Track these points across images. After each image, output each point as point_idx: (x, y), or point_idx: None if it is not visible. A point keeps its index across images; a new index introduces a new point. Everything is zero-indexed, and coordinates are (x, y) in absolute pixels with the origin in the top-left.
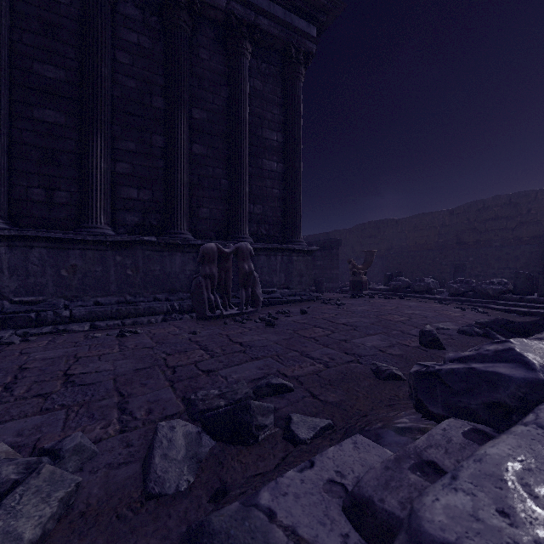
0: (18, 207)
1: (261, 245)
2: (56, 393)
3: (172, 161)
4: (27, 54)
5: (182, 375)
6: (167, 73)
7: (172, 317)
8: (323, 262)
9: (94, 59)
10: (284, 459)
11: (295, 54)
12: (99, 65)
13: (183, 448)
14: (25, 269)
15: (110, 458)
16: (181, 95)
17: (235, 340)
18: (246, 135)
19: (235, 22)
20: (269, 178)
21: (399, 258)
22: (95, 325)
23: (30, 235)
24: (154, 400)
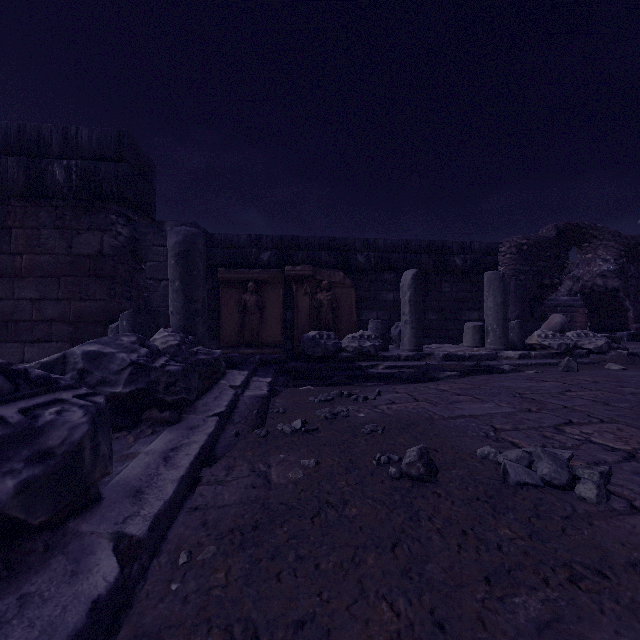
0: None
1: None
2: None
3: None
4: None
5: None
6: None
7: None
8: None
9: None
10: None
11: None
12: None
13: None
14: None
15: None
16: None
17: None
18: None
19: None
20: None
21: None
22: None
23: None
24: None
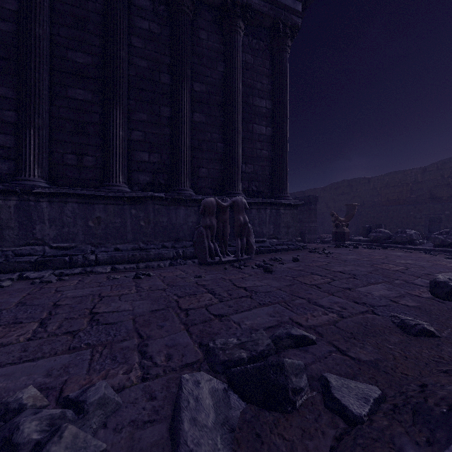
0: (56, 170)
1: (252, 199)
2: (83, 332)
3: (176, 128)
4: (63, 45)
5: (195, 318)
6: (172, 53)
7: (178, 262)
8: (302, 216)
9: (114, 44)
10: (338, 441)
11: (282, 29)
12: (118, 49)
13: (211, 410)
14: (61, 221)
15: (133, 413)
16: (184, 71)
17: (239, 285)
18: (239, 103)
19: (230, 4)
20: (258, 140)
21: (373, 213)
22: (115, 267)
23: (65, 192)
24: (172, 345)
